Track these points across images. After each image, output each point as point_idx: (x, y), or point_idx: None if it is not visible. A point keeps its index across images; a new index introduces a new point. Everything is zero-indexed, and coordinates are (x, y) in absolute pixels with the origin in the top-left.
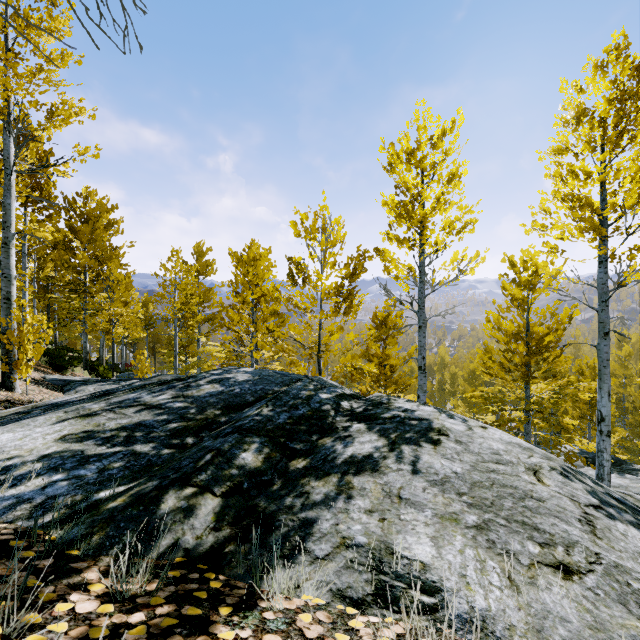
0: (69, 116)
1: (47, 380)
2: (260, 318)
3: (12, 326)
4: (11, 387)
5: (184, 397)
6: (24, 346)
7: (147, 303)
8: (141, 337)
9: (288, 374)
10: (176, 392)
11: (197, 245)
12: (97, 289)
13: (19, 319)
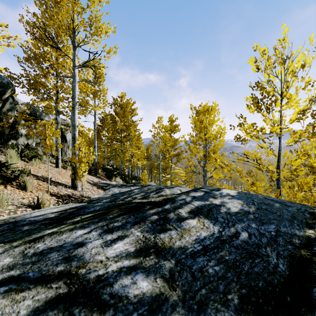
0: (100, 27)
1: (100, 183)
2: (211, 150)
3: (76, 153)
4: (75, 187)
5: (156, 252)
6: (80, 164)
7: (148, 148)
8: (146, 165)
9: (282, 201)
10: (144, 233)
11: (170, 117)
12: (125, 140)
13: (78, 149)
